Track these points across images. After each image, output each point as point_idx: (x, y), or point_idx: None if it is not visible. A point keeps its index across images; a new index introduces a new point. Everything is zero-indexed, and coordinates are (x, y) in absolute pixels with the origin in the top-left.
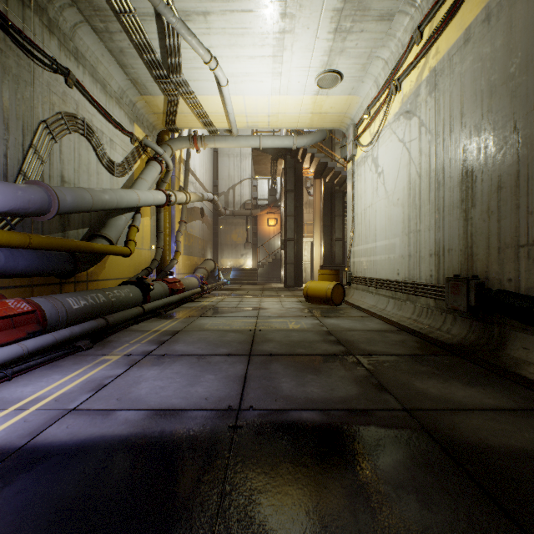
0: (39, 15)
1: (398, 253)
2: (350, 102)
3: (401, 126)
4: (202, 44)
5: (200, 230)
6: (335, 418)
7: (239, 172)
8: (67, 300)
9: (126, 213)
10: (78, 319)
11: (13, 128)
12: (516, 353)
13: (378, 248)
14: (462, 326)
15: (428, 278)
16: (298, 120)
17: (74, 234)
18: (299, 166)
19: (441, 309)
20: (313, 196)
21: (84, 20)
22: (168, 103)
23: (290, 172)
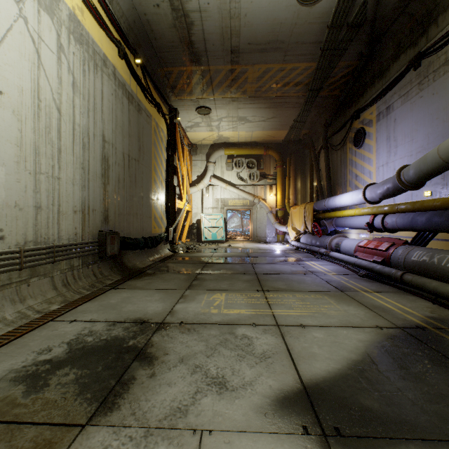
0: None
1: (3, 197)
2: None
3: None
4: None
5: None
6: (227, 263)
7: None
8: (414, 252)
9: None
10: (415, 271)
11: None
12: (130, 264)
13: None
14: (106, 267)
15: (73, 236)
16: None
17: None
18: None
19: (88, 263)
20: None
21: None
22: None
23: None
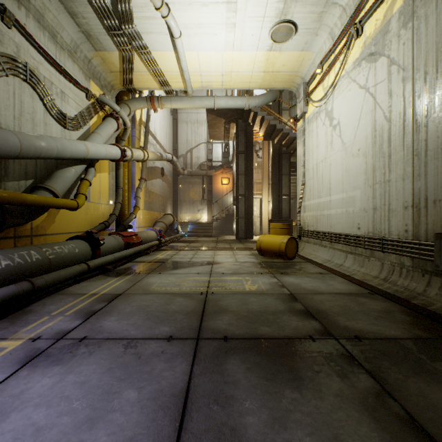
0: None
1: (359, 206)
2: (302, 59)
3: (363, 71)
4: None
5: (161, 188)
6: None
7: (196, 137)
8: None
9: (75, 165)
10: None
11: None
12: None
13: (333, 201)
14: None
15: (402, 233)
16: (250, 80)
17: (14, 185)
18: (250, 129)
19: (423, 269)
20: (261, 158)
21: None
22: (123, 60)
23: (242, 134)
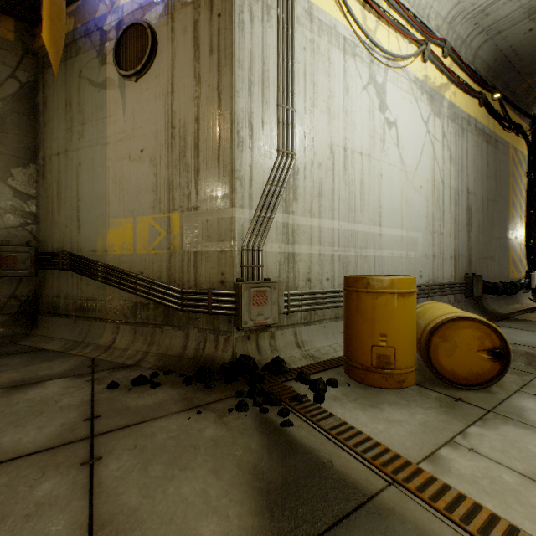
0: None
1: (421, 251)
2: None
3: (425, 106)
4: None
5: None
6: None
7: None
8: None
9: None
10: None
11: None
12: (489, 308)
13: (387, 237)
14: (470, 307)
15: (449, 277)
16: None
17: None
18: None
19: (457, 300)
20: None
21: None
22: None
23: None
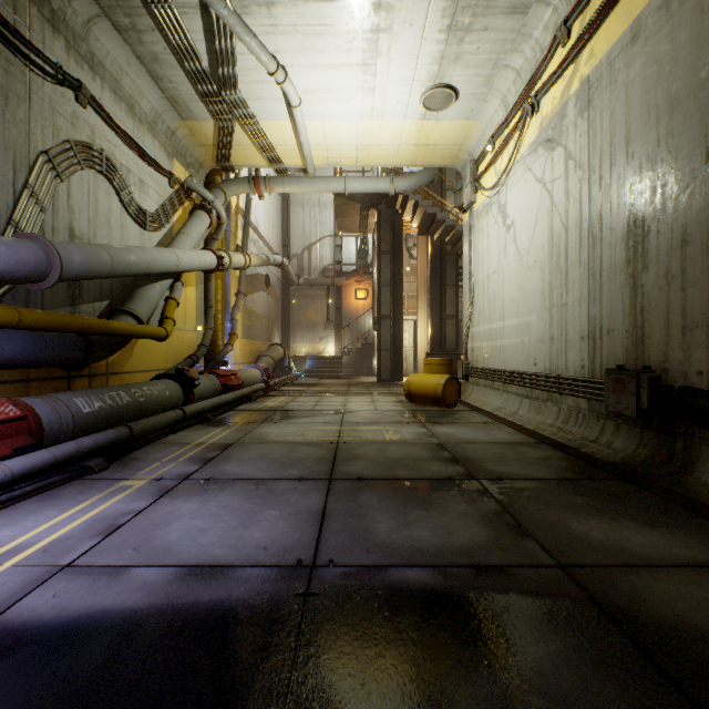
0: (38, 4)
1: (535, 335)
2: (467, 129)
3: (540, 160)
4: (265, 48)
5: (265, 305)
6: (455, 580)
7: (318, 227)
8: (74, 401)
9: (161, 280)
10: (91, 428)
11: (0, 160)
12: None
13: (507, 328)
14: (629, 438)
15: (578, 370)
16: (397, 155)
17: (89, 308)
18: (398, 219)
19: (598, 413)
20: (416, 259)
21: (102, 13)
22: (219, 132)
23: (386, 226)
